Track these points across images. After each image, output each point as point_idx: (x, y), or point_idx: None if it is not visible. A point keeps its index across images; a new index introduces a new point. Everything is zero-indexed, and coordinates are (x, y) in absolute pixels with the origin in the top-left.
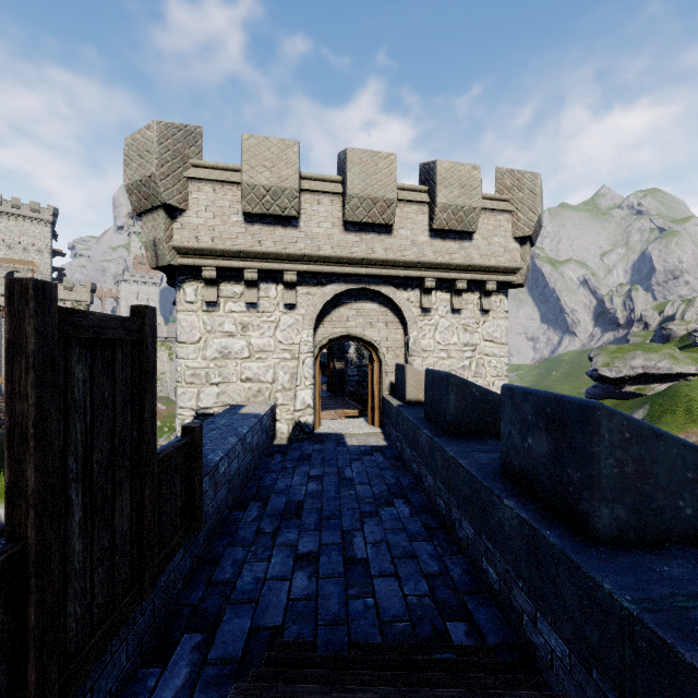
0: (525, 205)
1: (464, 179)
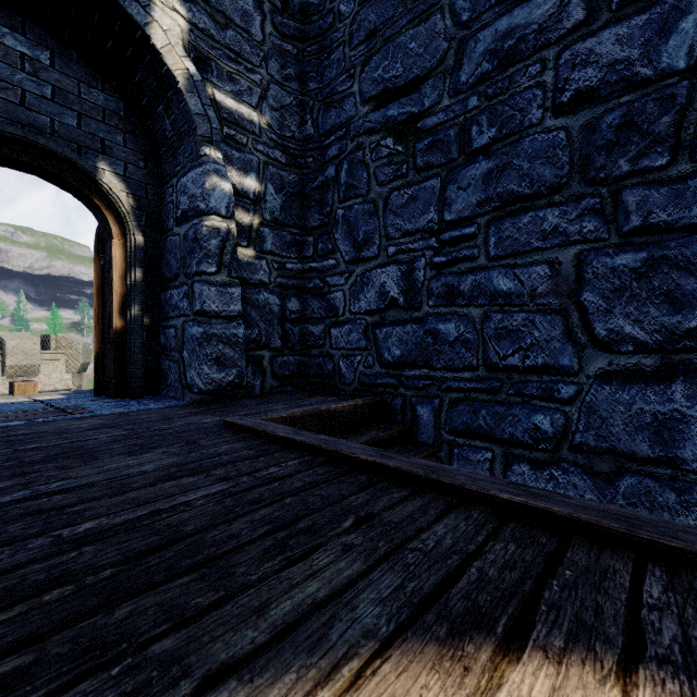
0: (73, 357)
1: (27, 350)
